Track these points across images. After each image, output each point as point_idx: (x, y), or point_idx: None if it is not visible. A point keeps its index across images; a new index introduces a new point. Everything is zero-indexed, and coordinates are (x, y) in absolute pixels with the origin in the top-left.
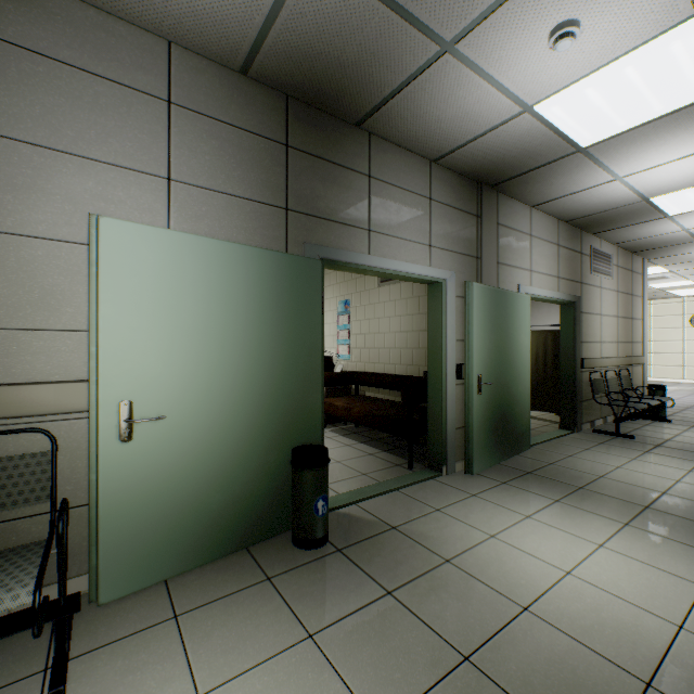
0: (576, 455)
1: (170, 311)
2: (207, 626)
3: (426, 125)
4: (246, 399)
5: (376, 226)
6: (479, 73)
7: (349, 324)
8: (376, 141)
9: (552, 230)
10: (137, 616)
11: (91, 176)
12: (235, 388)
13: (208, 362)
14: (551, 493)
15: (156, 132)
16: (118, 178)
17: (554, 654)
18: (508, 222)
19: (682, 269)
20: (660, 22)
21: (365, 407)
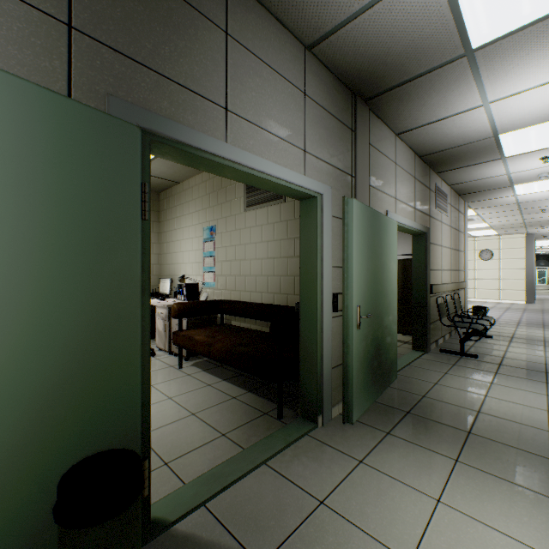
0: (441, 383)
1: None
2: None
3: None
4: None
5: (237, 106)
6: None
7: (215, 251)
8: None
9: (411, 162)
10: None
11: None
12: None
13: None
14: (445, 447)
15: None
16: None
17: None
18: (378, 145)
19: (486, 213)
20: None
21: (229, 341)
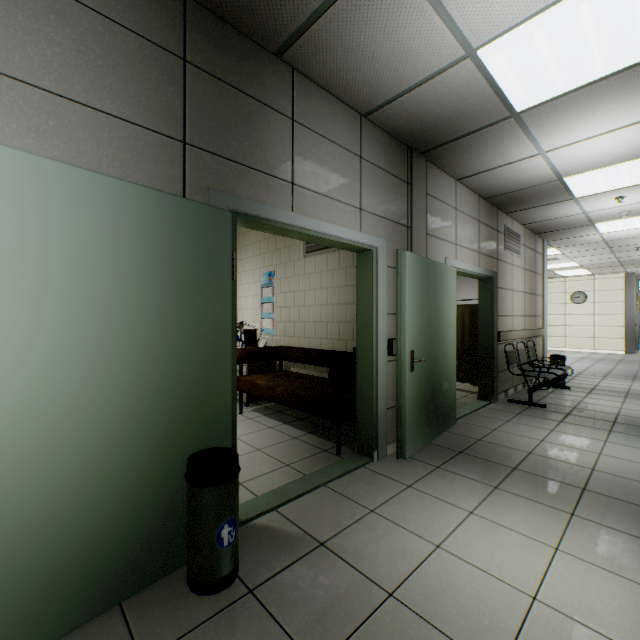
0: (500, 429)
1: None
2: None
3: (359, 63)
4: (117, 395)
5: (301, 179)
6: None
7: (274, 297)
8: (301, 80)
9: (474, 206)
10: None
11: None
12: (99, 381)
13: (49, 345)
14: (488, 478)
15: None
16: None
17: None
18: (436, 193)
19: (571, 251)
20: None
21: (290, 385)
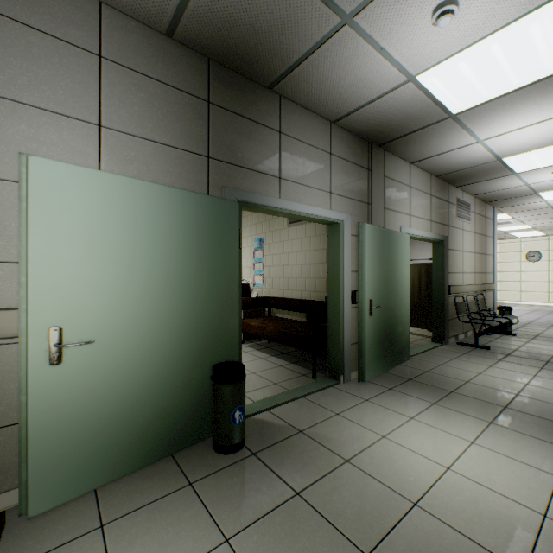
0: (446, 364)
1: (99, 245)
2: (131, 534)
3: (328, 90)
4: (171, 323)
5: (286, 174)
6: (373, 44)
7: (263, 258)
8: (286, 103)
9: (426, 183)
10: (64, 527)
11: (23, 119)
12: (161, 314)
13: (136, 291)
14: (429, 397)
15: (87, 83)
16: (50, 122)
17: (443, 547)
18: (392, 175)
19: (522, 216)
20: (523, 5)
21: (277, 326)
